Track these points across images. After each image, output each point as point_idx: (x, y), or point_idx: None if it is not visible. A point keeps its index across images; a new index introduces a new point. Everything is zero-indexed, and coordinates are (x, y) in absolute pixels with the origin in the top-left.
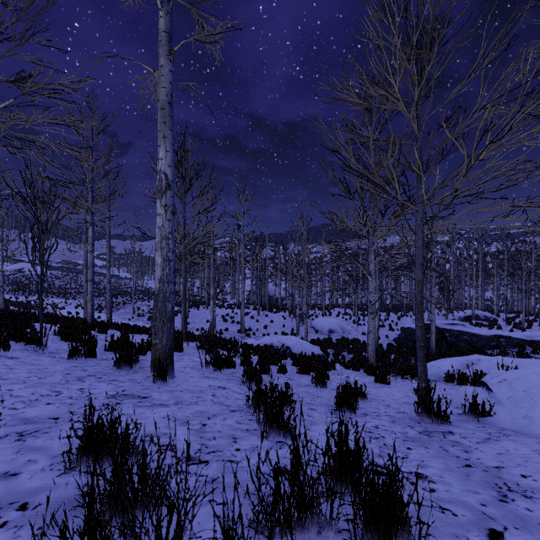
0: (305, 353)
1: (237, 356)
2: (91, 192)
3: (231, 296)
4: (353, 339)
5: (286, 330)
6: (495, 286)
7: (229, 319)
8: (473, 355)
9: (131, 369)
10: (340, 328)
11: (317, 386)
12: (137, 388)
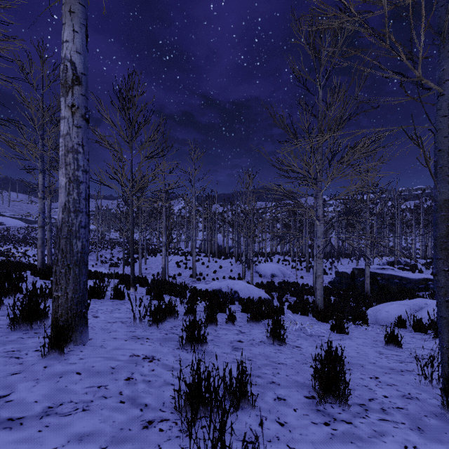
0: (253, 297)
1: (183, 303)
2: (41, 140)
3: (185, 245)
4: (293, 282)
5: (233, 274)
6: (414, 235)
7: (183, 265)
8: (417, 299)
9: (31, 329)
10: (281, 273)
11: (274, 342)
12: (2, 372)
